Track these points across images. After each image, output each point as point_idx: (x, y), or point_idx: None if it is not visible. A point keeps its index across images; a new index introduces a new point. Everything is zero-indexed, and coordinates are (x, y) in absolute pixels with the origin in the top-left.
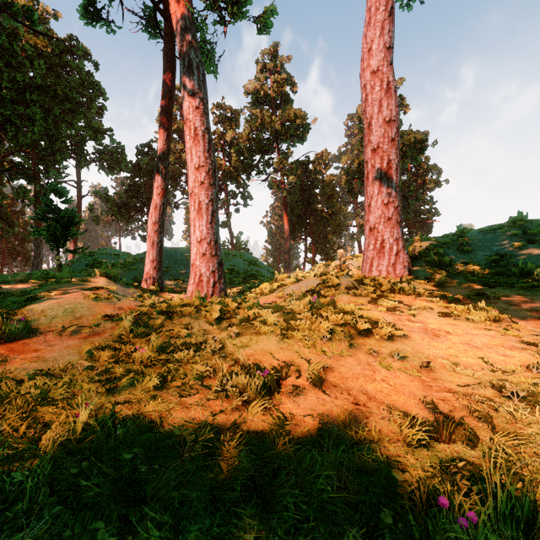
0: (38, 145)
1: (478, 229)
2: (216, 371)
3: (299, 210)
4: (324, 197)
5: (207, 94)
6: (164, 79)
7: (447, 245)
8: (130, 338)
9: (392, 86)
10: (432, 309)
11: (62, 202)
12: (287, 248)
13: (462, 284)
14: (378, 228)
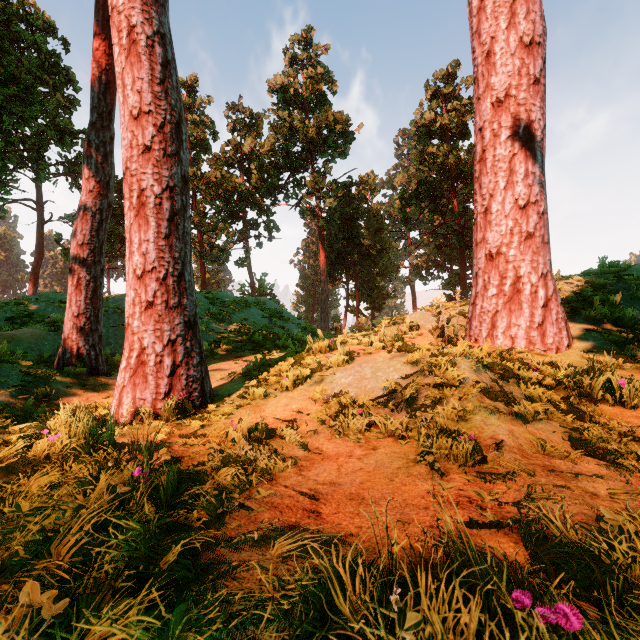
0: None
1: None
2: None
3: (339, 245)
4: (370, 230)
5: None
6: None
7: (610, 288)
8: None
9: None
10: None
11: None
12: (324, 294)
13: None
14: (507, 253)
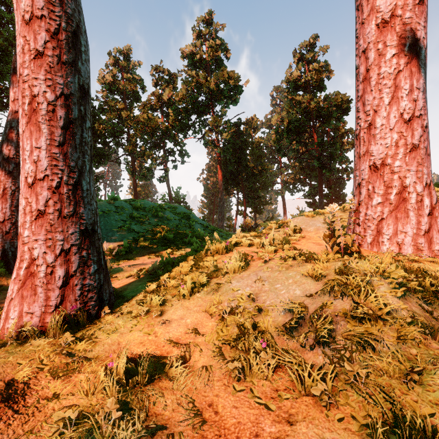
0: None
1: None
2: None
3: (232, 167)
4: (253, 157)
5: None
6: None
7: None
8: None
9: None
10: None
11: None
12: (221, 201)
13: None
14: (392, 164)
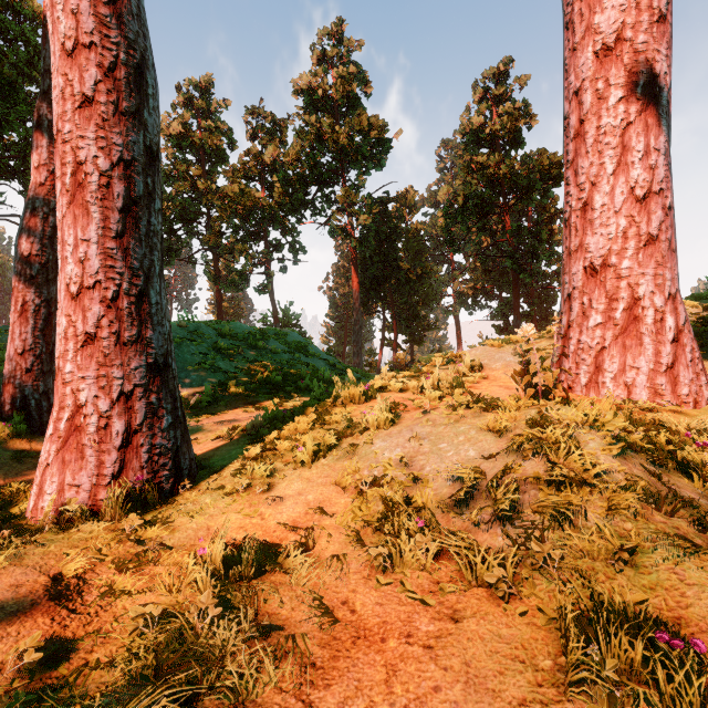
0: None
1: None
2: None
3: (374, 269)
4: (408, 253)
5: None
6: None
7: None
8: None
9: None
10: None
11: None
12: (357, 325)
13: None
14: (618, 265)
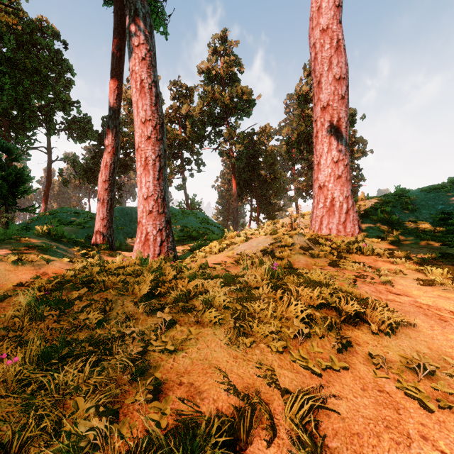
0: (9, 114)
1: (418, 189)
2: (117, 418)
3: (245, 175)
4: (267, 164)
5: (154, 47)
6: (113, 38)
7: (391, 203)
8: (25, 324)
9: (342, 44)
10: (404, 274)
11: (12, 159)
12: (235, 208)
13: (416, 243)
14: (328, 186)
